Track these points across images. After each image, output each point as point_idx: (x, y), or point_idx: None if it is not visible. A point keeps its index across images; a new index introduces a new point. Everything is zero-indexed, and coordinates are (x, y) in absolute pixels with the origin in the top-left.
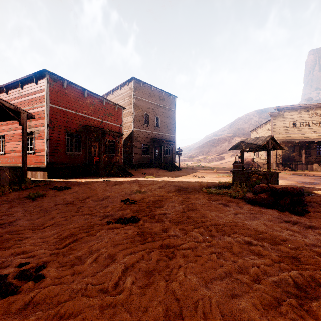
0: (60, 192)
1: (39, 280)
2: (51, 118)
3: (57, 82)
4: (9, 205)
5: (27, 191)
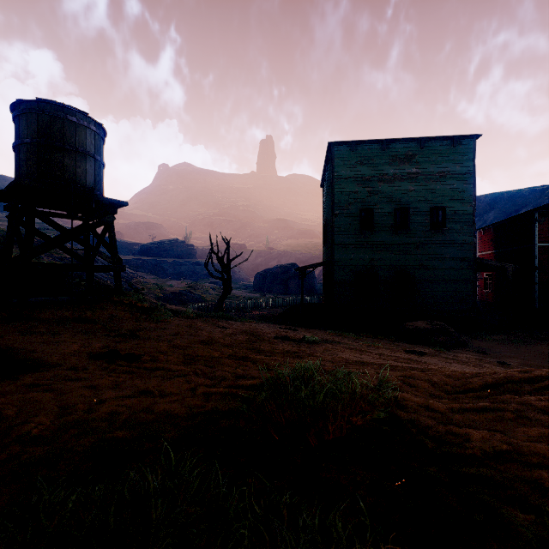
0: (540, 344)
1: (508, 364)
2: (540, 258)
3: (548, 215)
4: (498, 343)
5: (511, 336)
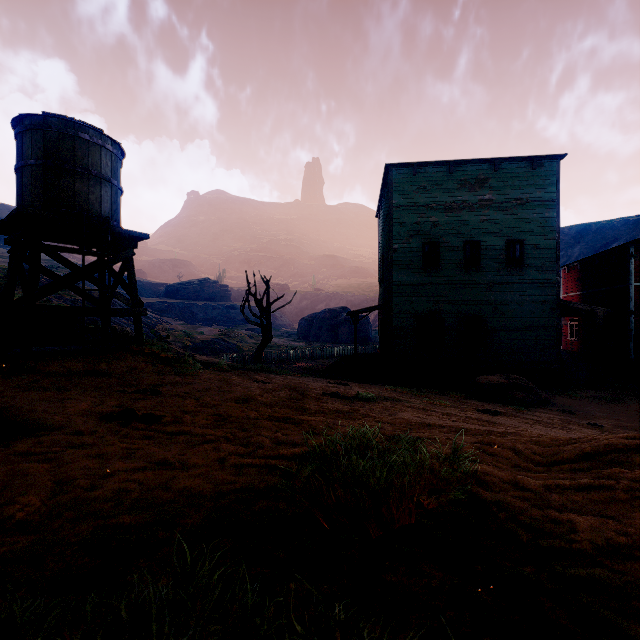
0: (637, 402)
1: (600, 426)
2: (636, 301)
3: None
4: (587, 401)
5: (602, 392)
